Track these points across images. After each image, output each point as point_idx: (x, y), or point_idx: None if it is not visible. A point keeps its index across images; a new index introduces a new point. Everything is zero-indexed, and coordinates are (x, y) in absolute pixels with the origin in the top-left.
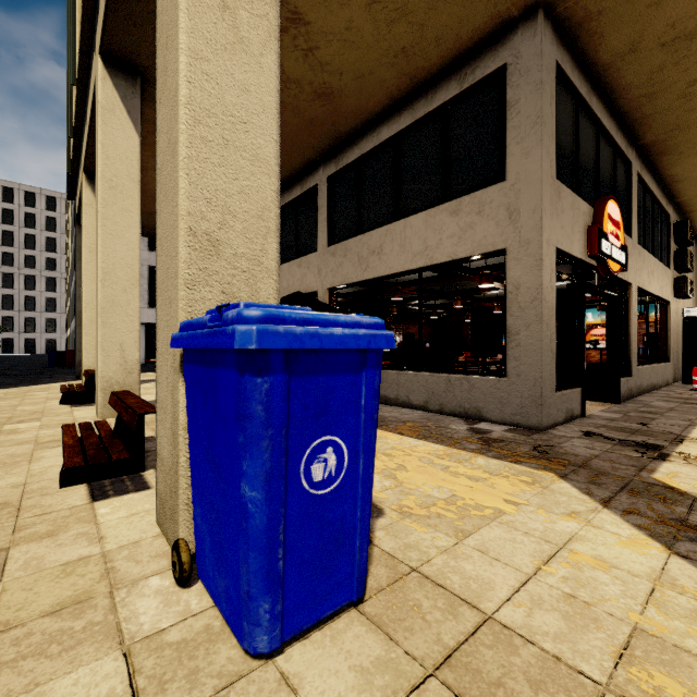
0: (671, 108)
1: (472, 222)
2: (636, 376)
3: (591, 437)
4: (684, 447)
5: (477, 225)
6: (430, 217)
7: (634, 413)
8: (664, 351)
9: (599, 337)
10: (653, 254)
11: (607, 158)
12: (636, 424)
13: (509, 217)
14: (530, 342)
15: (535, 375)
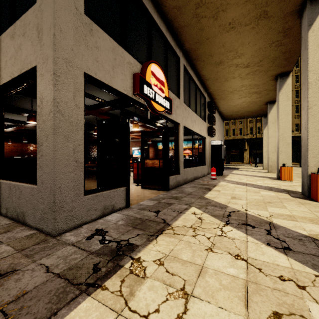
0: (192, 24)
1: (20, 43)
2: (183, 173)
3: (89, 240)
4: (152, 245)
5: (23, 46)
6: (2, 41)
7: (166, 199)
8: (204, 160)
9: (187, 154)
10: (196, 112)
11: (160, 44)
12: (153, 212)
13: (38, 36)
14: (48, 152)
15: (50, 183)
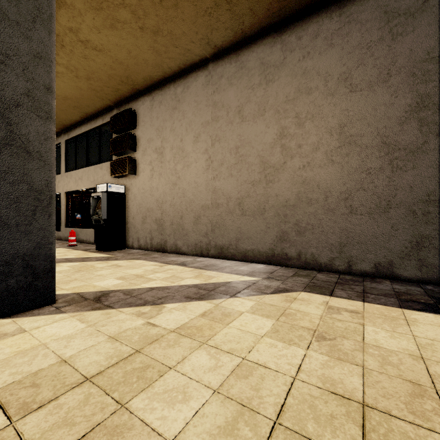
0: None
1: None
2: (64, 232)
3: None
4: None
5: None
6: None
7: None
8: None
9: None
10: (87, 165)
11: None
12: None
13: None
14: None
15: None
